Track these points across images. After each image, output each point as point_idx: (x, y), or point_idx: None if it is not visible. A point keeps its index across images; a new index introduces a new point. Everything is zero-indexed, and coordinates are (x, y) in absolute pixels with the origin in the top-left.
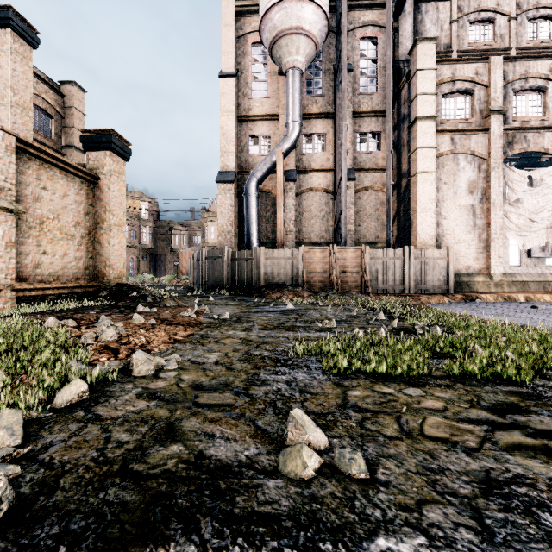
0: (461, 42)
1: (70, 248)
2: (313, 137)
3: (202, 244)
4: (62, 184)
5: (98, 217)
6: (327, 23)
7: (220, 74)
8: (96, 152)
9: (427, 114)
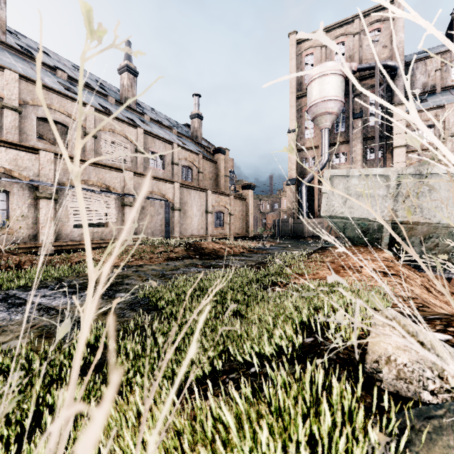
0: (445, 81)
1: (240, 223)
2: (340, 154)
3: (279, 210)
4: (239, 204)
5: (246, 212)
6: (342, 103)
7: (288, 132)
8: (245, 190)
9: (400, 144)
